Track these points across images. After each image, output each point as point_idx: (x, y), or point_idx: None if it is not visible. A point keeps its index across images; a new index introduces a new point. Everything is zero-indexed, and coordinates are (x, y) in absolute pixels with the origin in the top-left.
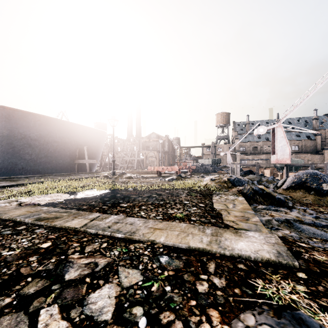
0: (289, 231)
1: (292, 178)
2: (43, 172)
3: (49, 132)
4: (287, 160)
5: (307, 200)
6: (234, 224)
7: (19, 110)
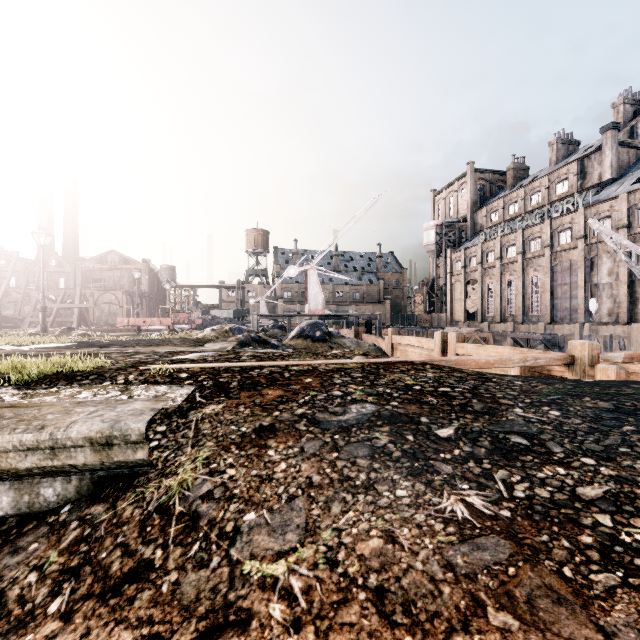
0: None
1: (297, 328)
2: None
3: None
4: (321, 311)
5: (301, 346)
6: None
7: None
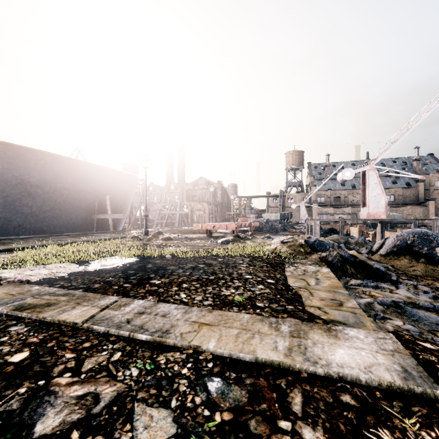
0: (401, 321)
1: (393, 240)
2: (48, 232)
3: (57, 176)
4: (383, 214)
5: (415, 271)
6: (321, 312)
7: (14, 145)
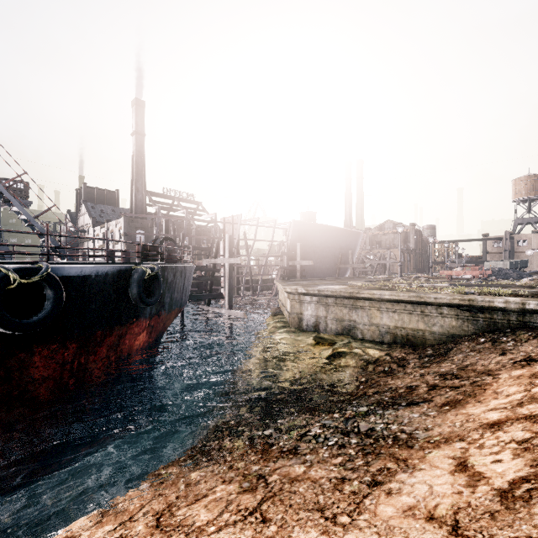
0: None
1: None
2: (315, 276)
3: (326, 239)
4: None
5: None
6: None
7: (313, 223)
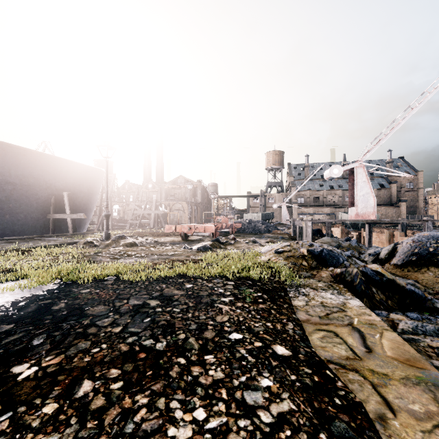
0: None
1: (409, 246)
2: None
3: None
4: (371, 214)
5: None
6: None
7: None
